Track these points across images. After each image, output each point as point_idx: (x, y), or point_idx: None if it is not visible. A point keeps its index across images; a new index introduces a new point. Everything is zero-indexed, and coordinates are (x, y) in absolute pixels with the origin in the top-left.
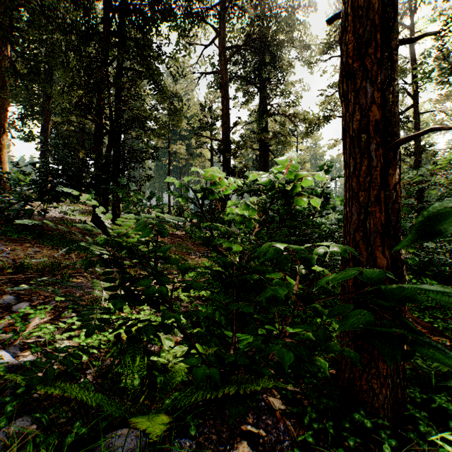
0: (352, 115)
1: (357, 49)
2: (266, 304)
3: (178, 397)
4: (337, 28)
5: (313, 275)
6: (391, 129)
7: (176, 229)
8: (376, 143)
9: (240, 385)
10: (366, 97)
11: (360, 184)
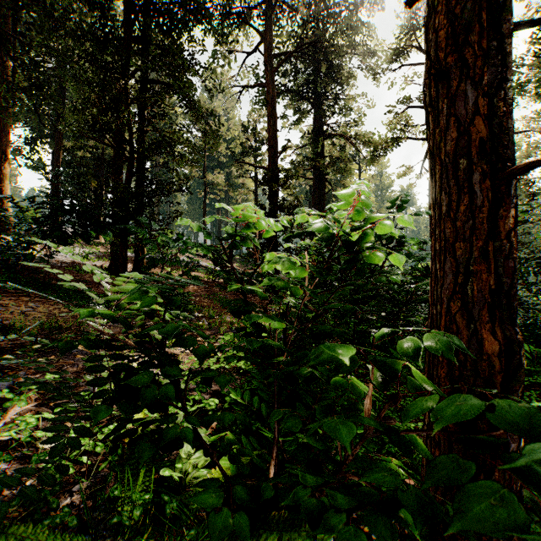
0: (445, 132)
1: (453, 37)
2: (321, 412)
3: (194, 538)
4: (408, 30)
5: (395, 380)
6: (502, 152)
7: (212, 276)
8: (482, 172)
9: (283, 531)
10: (467, 105)
11: (457, 231)
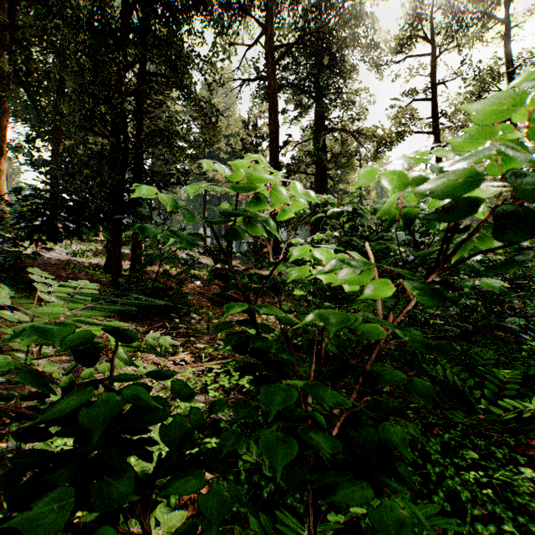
0: None
1: None
2: None
3: None
4: (414, 21)
5: None
6: None
7: None
8: None
9: None
10: None
11: None
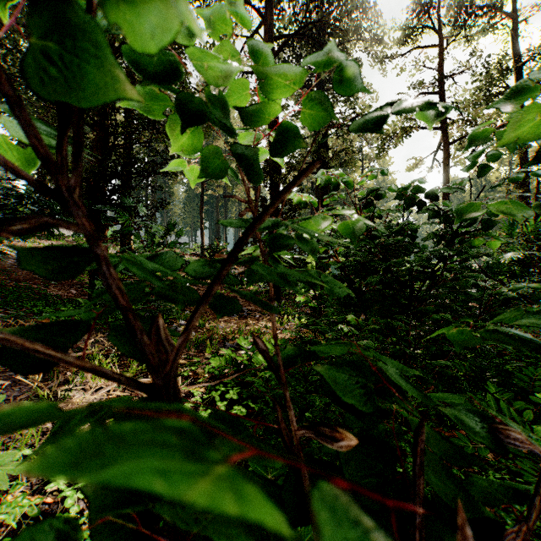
0: None
1: None
2: None
3: None
4: (420, 11)
5: None
6: None
7: None
8: None
9: None
10: None
11: None
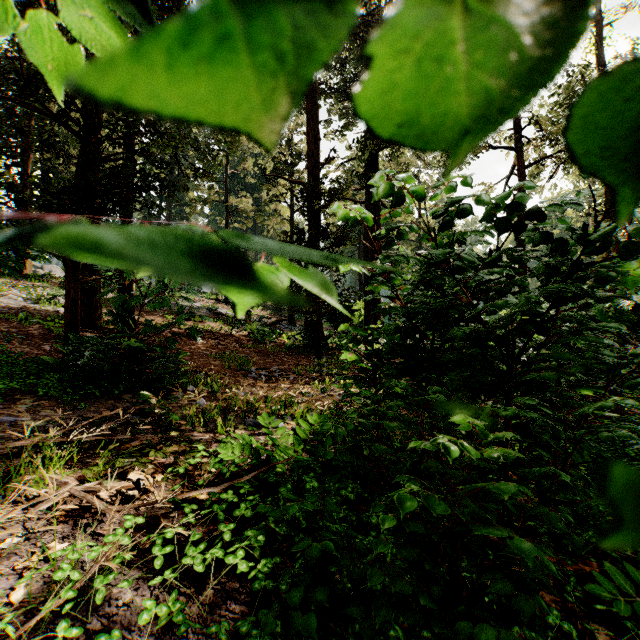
0: None
1: None
2: None
3: None
4: None
5: None
6: None
7: (232, 328)
8: None
9: None
10: None
11: None
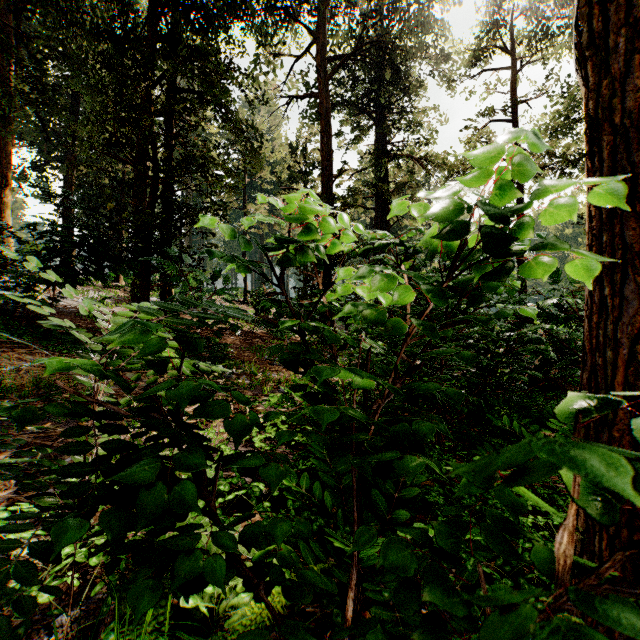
0: (622, 79)
1: None
2: (445, 528)
3: None
4: (491, 28)
5: None
6: None
7: (254, 326)
8: None
9: None
10: None
11: None
